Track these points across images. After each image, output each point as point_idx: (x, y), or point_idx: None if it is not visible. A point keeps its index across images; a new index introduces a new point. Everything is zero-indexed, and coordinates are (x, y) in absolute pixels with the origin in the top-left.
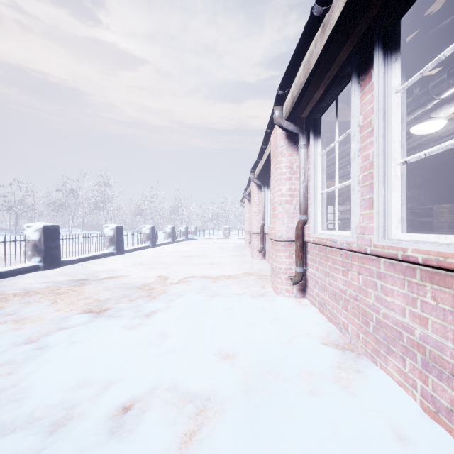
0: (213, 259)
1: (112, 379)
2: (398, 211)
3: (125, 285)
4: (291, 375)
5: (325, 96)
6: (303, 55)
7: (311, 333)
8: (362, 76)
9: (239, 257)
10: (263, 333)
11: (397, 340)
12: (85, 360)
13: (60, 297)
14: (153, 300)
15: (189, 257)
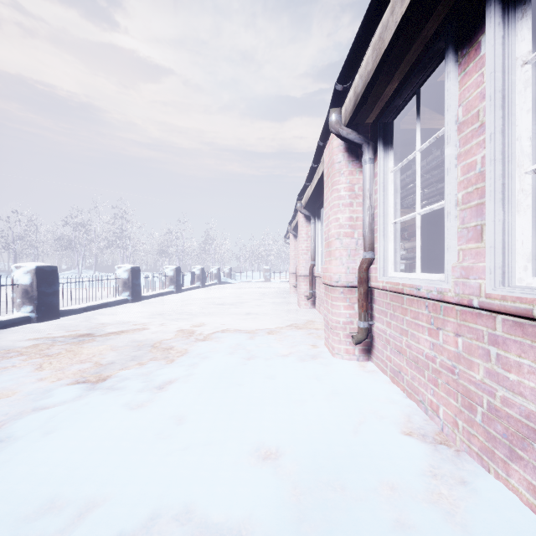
0: (250, 308)
1: (93, 499)
2: (527, 243)
3: (136, 343)
4: (364, 491)
5: (402, 88)
6: (374, 28)
7: (384, 416)
8: (462, 50)
9: (282, 306)
10: (318, 416)
11: (529, 441)
12: (58, 463)
13: (48, 360)
14: (170, 364)
15: (221, 306)
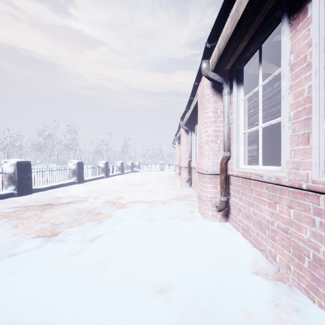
0: (151, 187)
1: (40, 324)
2: None
3: (79, 210)
4: (229, 317)
5: (250, 45)
6: (232, 3)
7: (239, 261)
8: (293, 15)
9: (171, 186)
10: (195, 260)
11: None
12: (19, 296)
13: (22, 221)
14: (99, 224)
15: (133, 186)
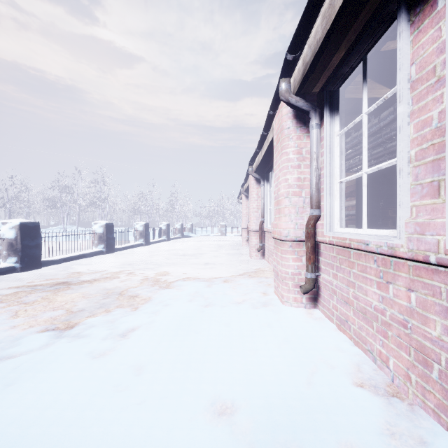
0: (208, 259)
1: None
2: None
3: (106, 291)
4: None
5: (350, 55)
6: None
7: (335, 366)
8: (415, 8)
9: (236, 256)
10: (272, 366)
11: None
12: (12, 421)
13: (24, 308)
14: (134, 312)
15: (183, 256)
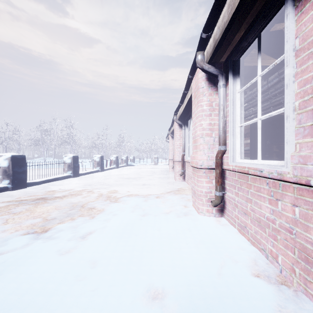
0: (145, 181)
1: None
2: None
3: (72, 204)
4: None
5: (248, 33)
6: None
7: (238, 261)
8: None
9: (165, 179)
10: (191, 260)
11: None
12: None
13: (12, 217)
14: (92, 220)
15: (127, 179)
